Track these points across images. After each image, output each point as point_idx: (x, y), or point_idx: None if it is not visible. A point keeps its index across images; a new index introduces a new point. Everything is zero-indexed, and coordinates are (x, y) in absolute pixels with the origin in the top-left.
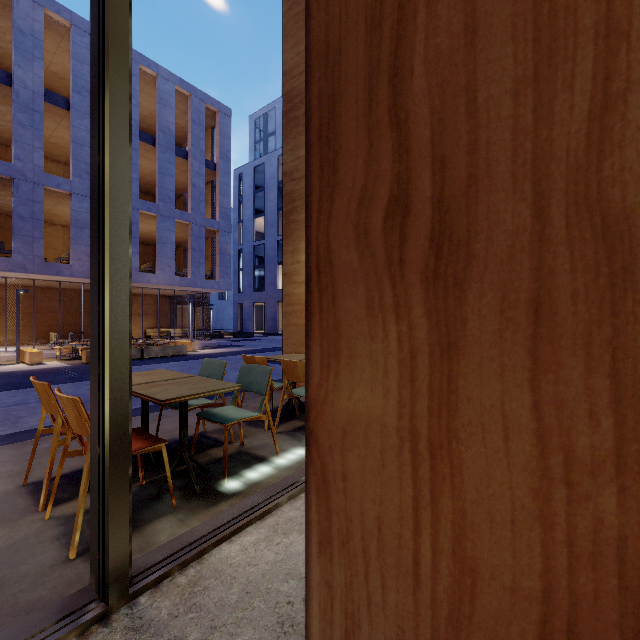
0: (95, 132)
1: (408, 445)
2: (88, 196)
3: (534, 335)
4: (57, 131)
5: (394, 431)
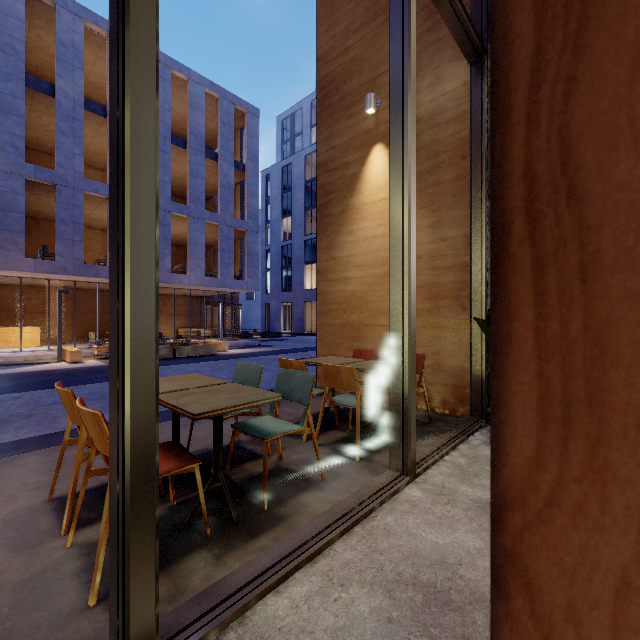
0: (114, 81)
1: None
2: None
3: None
4: (95, 138)
5: None
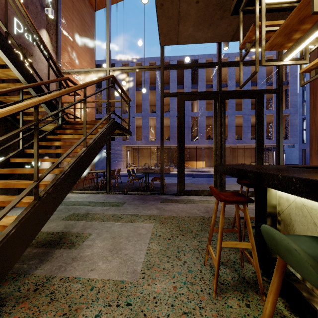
0: (277, 134)
1: None
2: (233, 115)
3: None
4: None
5: None
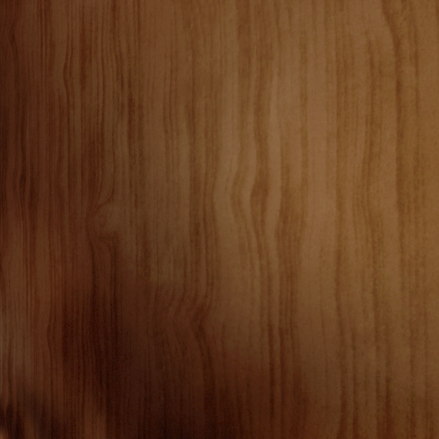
0: None
1: (25, 264)
2: None
3: (49, 224)
4: None
5: (22, 259)
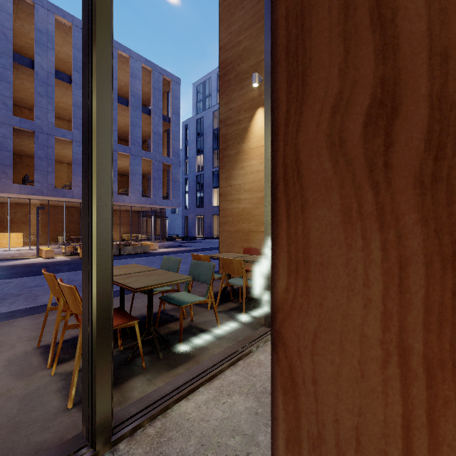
0: (86, 82)
1: (396, 359)
2: None
3: None
4: (63, 98)
5: (377, 343)
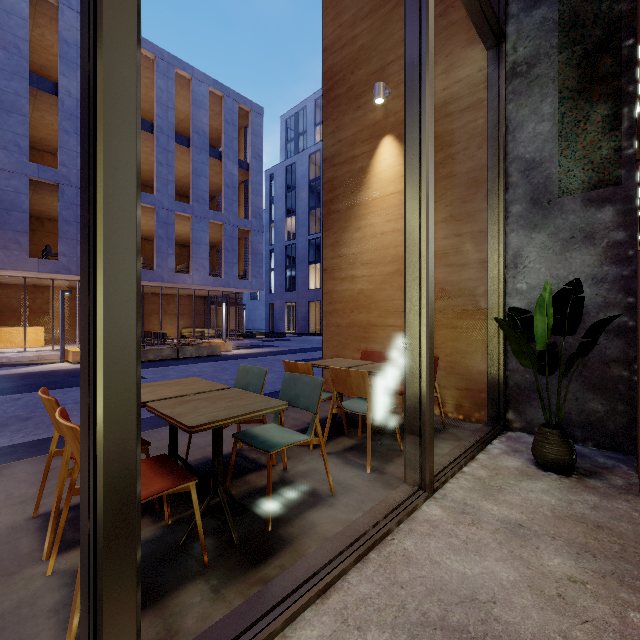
0: (85, 28)
1: None
2: None
3: None
4: None
5: None
